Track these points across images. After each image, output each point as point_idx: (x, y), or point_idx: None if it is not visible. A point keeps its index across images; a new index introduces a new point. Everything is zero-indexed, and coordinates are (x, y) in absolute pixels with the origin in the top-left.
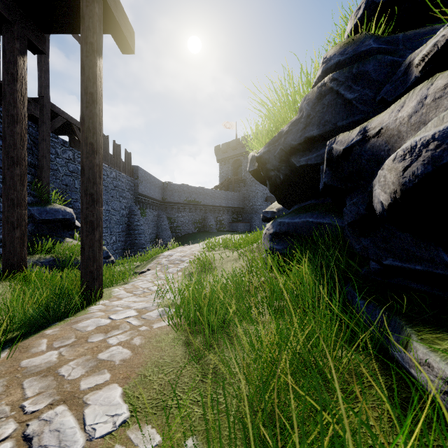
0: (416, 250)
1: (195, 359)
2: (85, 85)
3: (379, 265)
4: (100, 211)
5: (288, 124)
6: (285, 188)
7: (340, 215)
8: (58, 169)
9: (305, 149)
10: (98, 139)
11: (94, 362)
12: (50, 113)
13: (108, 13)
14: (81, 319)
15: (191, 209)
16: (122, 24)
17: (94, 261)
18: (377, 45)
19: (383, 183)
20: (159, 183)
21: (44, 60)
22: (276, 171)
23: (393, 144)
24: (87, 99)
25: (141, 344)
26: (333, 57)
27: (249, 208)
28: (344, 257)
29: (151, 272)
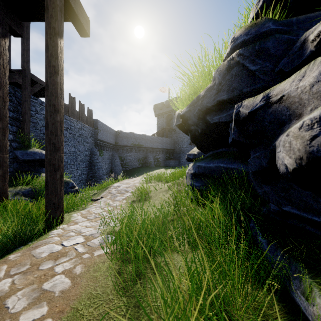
0: (313, 203)
1: (123, 291)
2: (48, 59)
3: (278, 207)
4: (61, 156)
5: (204, 90)
6: (203, 139)
7: (245, 162)
8: (37, 122)
9: (217, 110)
10: (59, 101)
11: (38, 292)
12: (31, 81)
13: (68, 5)
14: (41, 244)
15: (136, 150)
16: (79, 14)
17: (56, 195)
18: (275, 27)
19: (289, 149)
20: (113, 131)
21: (26, 42)
22: (195, 126)
23: (294, 110)
24: (51, 71)
25: (80, 273)
26: (239, 37)
27: (178, 150)
28: (248, 198)
29: (103, 200)
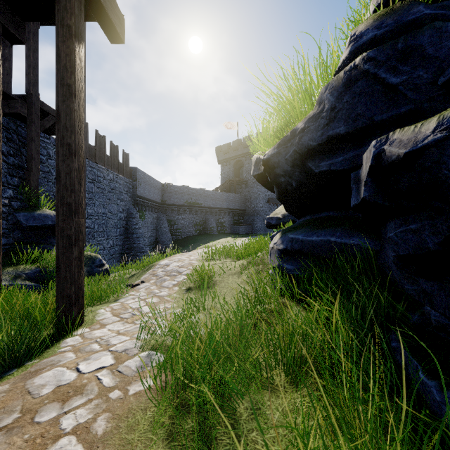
0: None
1: None
2: (60, 75)
3: (448, 319)
4: (80, 222)
5: (303, 121)
6: (298, 197)
7: (372, 234)
8: (50, 171)
9: (327, 151)
10: (77, 139)
11: None
12: (40, 112)
13: None
14: (44, 366)
15: (191, 211)
16: (108, 7)
17: (72, 282)
18: (432, 11)
19: None
20: (159, 184)
21: (33, 55)
22: (288, 177)
23: None
24: (64, 92)
25: (104, 434)
26: (366, 33)
27: (251, 210)
28: (385, 297)
29: (145, 286)
